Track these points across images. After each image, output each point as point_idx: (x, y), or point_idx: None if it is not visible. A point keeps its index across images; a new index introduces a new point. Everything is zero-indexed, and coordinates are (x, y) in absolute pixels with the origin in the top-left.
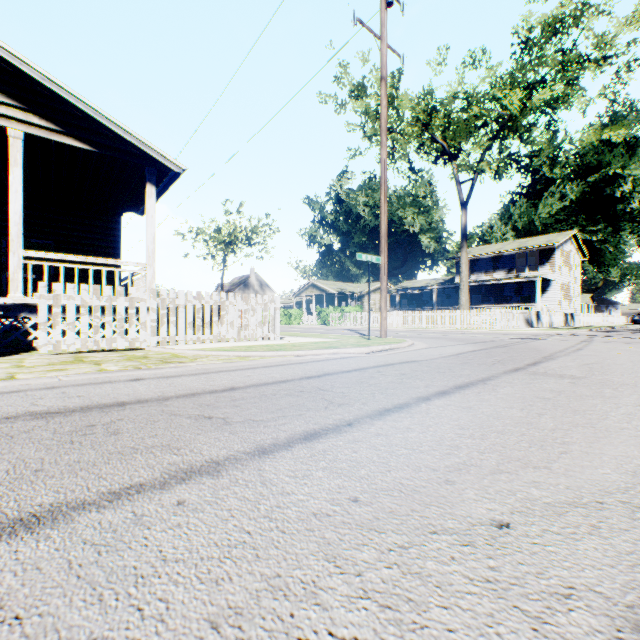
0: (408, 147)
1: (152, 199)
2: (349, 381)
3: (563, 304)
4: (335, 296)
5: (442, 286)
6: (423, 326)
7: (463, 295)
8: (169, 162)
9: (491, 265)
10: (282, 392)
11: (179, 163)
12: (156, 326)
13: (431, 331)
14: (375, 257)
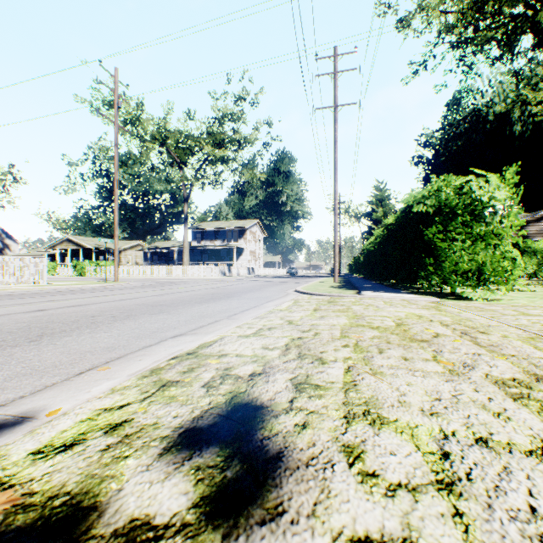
0: (148, 157)
1: None
2: (85, 290)
3: (252, 262)
4: (93, 251)
5: (181, 248)
6: (160, 276)
7: (186, 256)
8: None
9: (214, 236)
10: (62, 292)
11: None
12: None
13: (161, 279)
14: (111, 240)
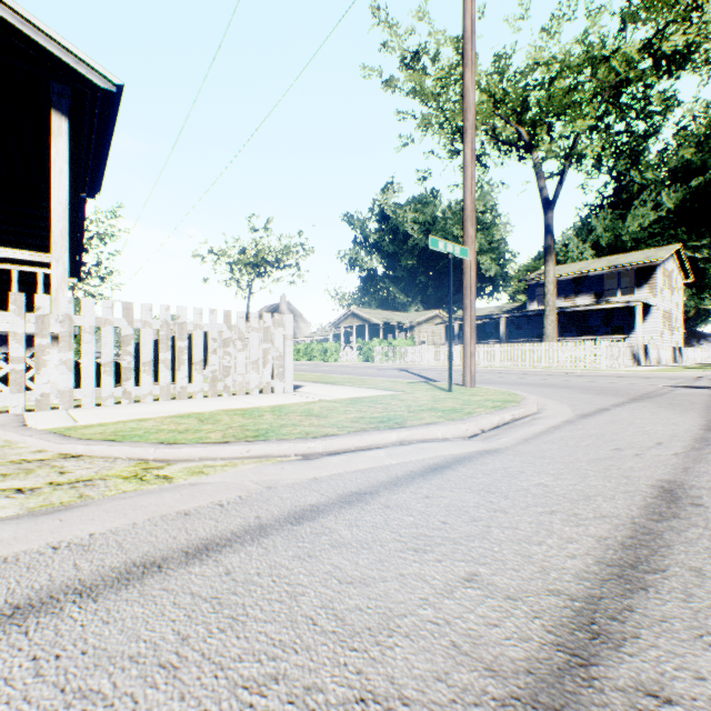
0: (478, 129)
1: (61, 140)
2: None
3: (664, 336)
4: (380, 327)
5: (512, 314)
6: (496, 364)
7: (549, 323)
8: (86, 68)
9: (572, 288)
10: None
11: (106, 71)
12: (24, 371)
13: (513, 371)
14: (459, 247)
